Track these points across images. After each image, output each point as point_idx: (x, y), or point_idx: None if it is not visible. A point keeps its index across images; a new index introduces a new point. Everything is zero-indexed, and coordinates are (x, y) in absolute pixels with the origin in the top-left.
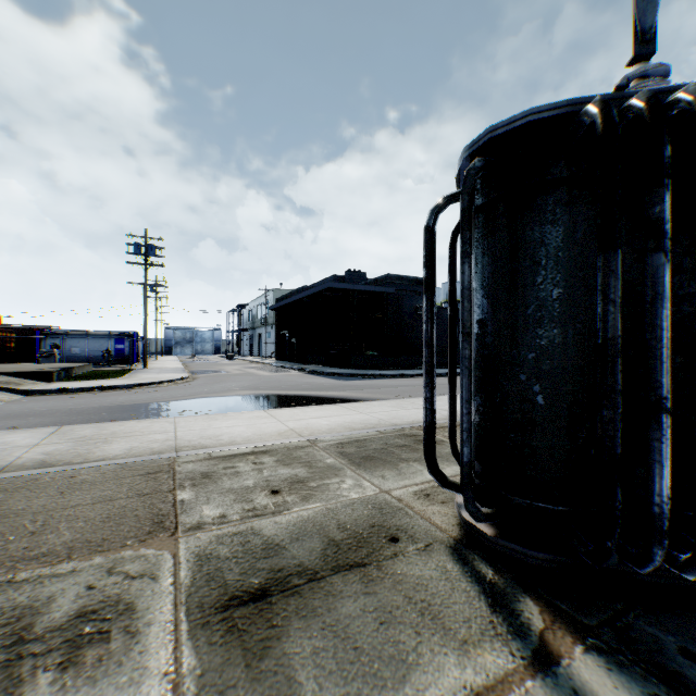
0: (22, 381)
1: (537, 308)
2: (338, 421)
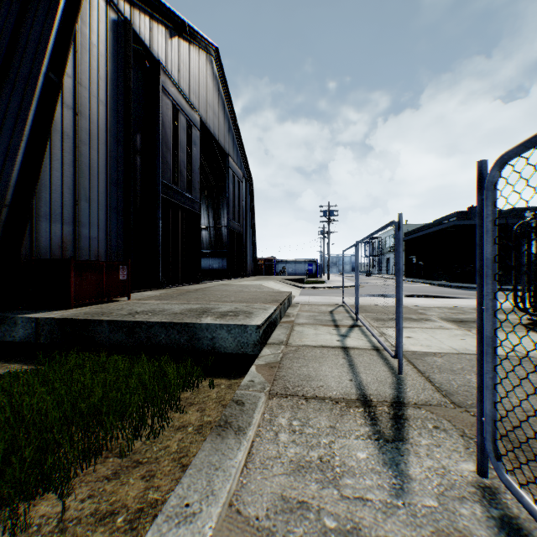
0: (294, 283)
1: None
2: (471, 303)
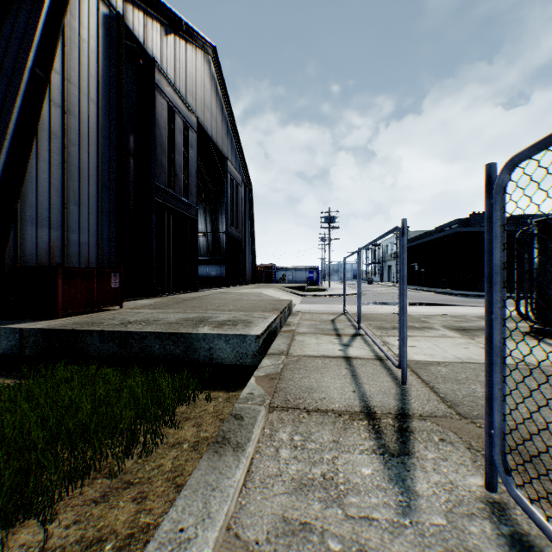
0: (295, 291)
1: (551, 265)
2: (474, 311)
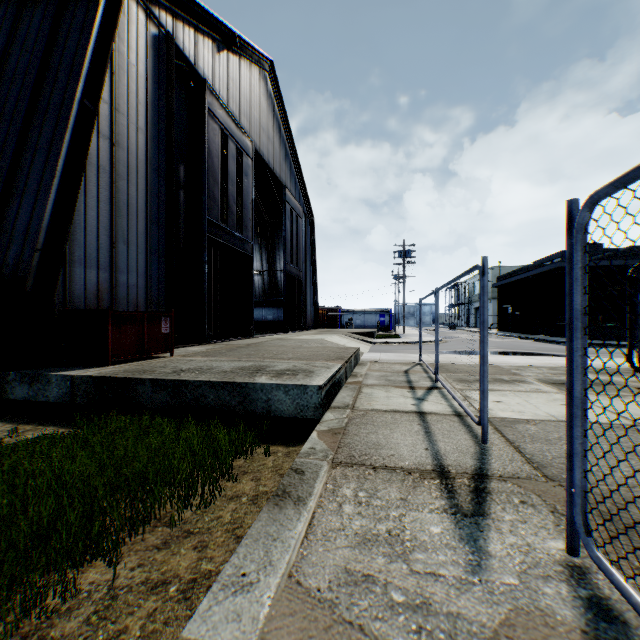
0: (363, 337)
1: None
2: None
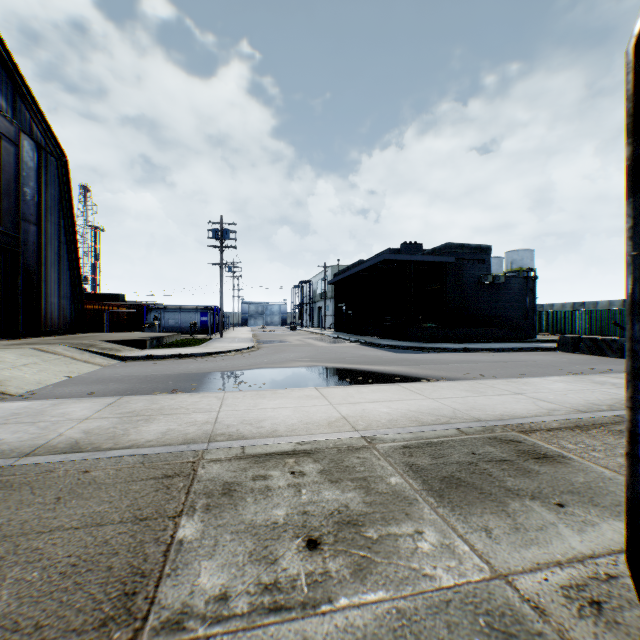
0: (122, 347)
1: None
2: (401, 408)
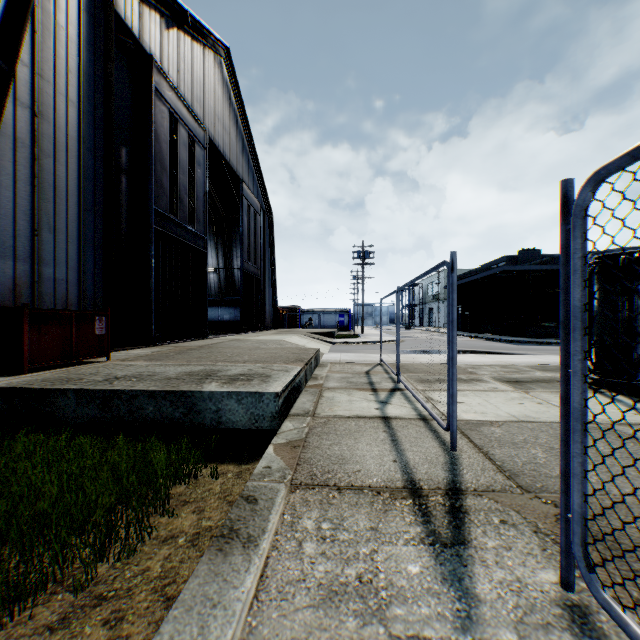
0: (323, 337)
1: (612, 308)
2: (526, 360)
